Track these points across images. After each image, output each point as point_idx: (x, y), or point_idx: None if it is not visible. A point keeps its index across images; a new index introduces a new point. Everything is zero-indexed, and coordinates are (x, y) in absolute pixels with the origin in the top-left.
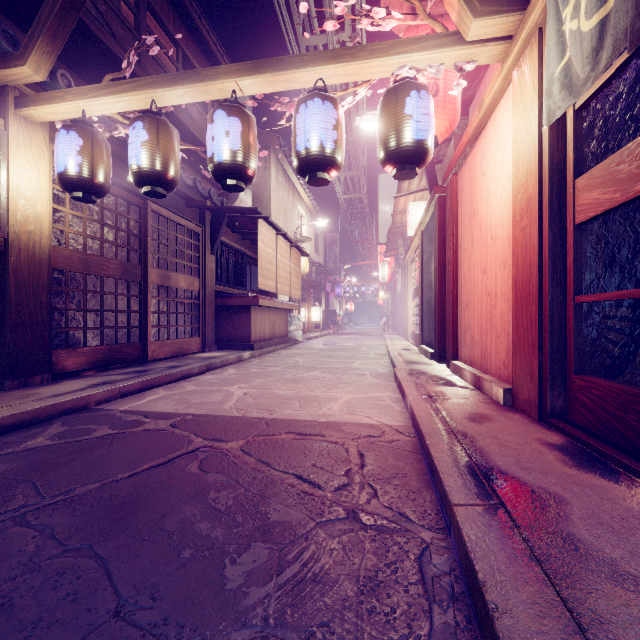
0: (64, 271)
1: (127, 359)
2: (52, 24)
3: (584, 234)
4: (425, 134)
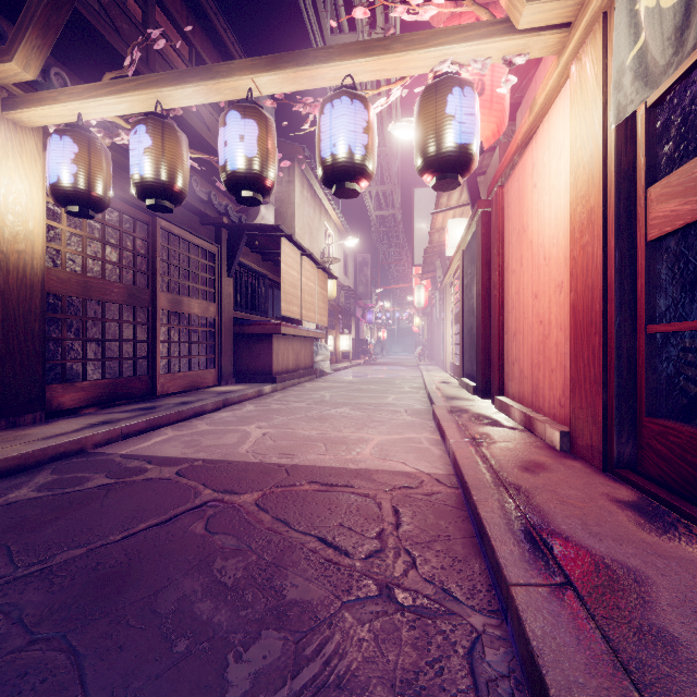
0: (60, 296)
1: (133, 394)
2: (43, 14)
3: (658, 252)
4: (470, 137)
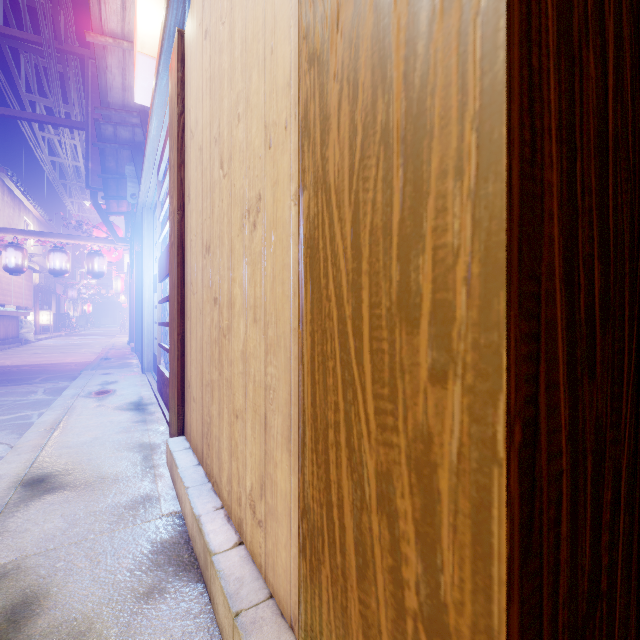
0: None
1: None
2: None
3: None
4: (102, 270)
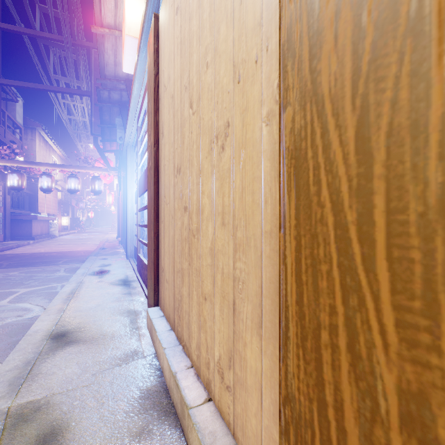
0: None
1: None
2: None
3: None
4: (100, 189)
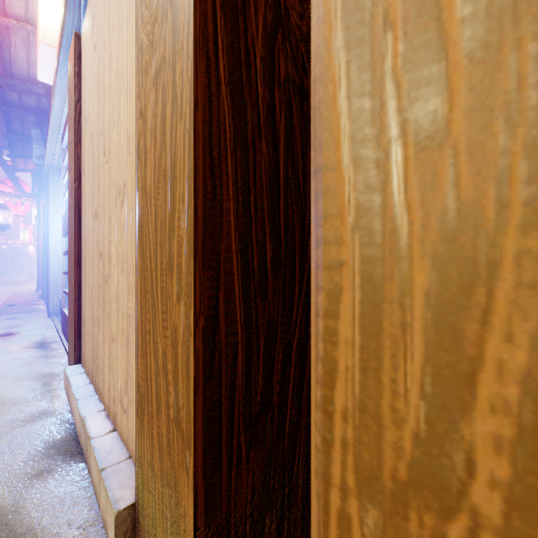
0: None
1: None
2: None
3: None
4: (8, 222)
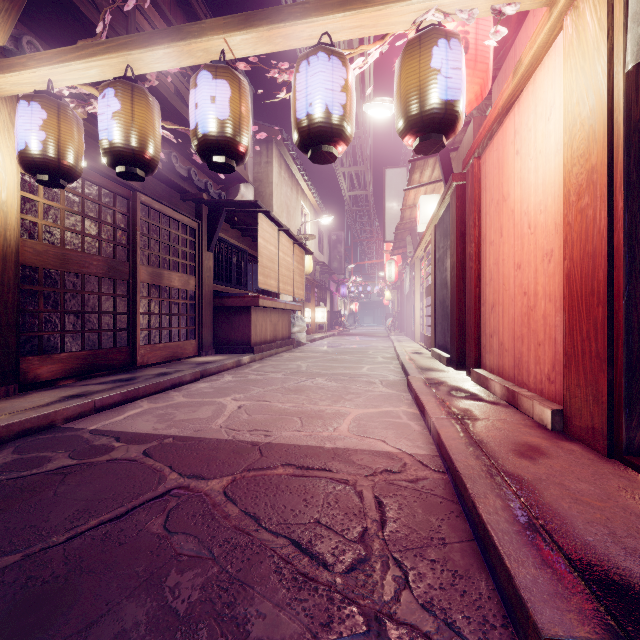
0: (37, 268)
1: (113, 365)
2: None
3: None
4: (456, 93)
